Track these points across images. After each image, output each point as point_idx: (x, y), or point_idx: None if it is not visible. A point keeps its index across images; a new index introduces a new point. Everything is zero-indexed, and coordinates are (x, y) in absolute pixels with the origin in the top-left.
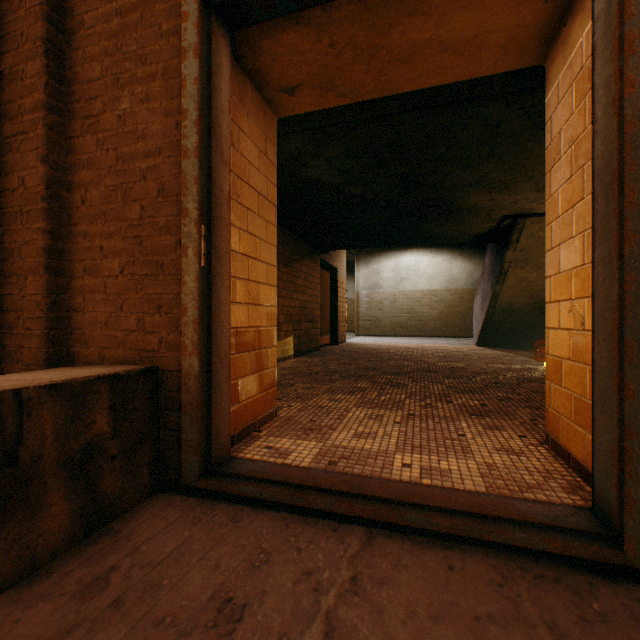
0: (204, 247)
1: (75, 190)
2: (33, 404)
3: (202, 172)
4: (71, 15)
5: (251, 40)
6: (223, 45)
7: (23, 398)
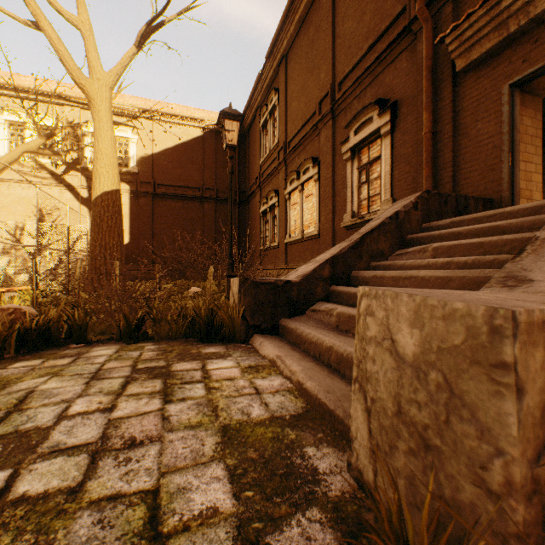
0: (510, 159)
1: (459, 157)
2: (469, 199)
3: (509, 137)
4: (457, 107)
5: (527, 84)
6: (516, 95)
7: (468, 198)
